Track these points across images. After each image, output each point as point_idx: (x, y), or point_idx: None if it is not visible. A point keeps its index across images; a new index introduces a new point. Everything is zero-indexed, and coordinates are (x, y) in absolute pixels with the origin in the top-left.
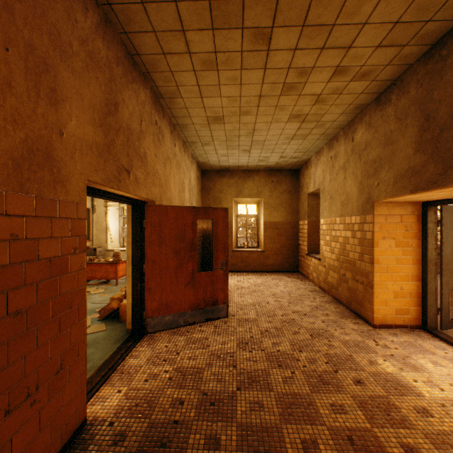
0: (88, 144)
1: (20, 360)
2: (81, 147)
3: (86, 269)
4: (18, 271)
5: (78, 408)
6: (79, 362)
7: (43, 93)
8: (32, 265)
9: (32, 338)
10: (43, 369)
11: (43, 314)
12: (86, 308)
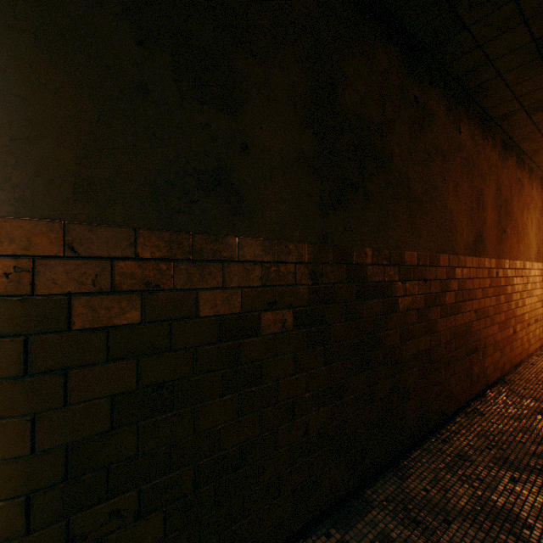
0: (542, 240)
1: (536, 309)
2: (541, 243)
3: (542, 288)
4: (536, 284)
5: (541, 338)
6: (541, 321)
7: (538, 231)
8: (537, 283)
9: (537, 305)
10: (538, 316)
11: (538, 299)
12: (542, 303)
